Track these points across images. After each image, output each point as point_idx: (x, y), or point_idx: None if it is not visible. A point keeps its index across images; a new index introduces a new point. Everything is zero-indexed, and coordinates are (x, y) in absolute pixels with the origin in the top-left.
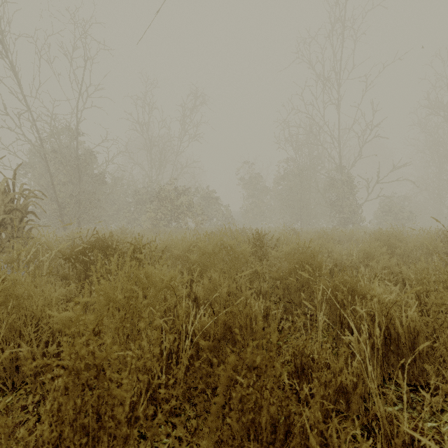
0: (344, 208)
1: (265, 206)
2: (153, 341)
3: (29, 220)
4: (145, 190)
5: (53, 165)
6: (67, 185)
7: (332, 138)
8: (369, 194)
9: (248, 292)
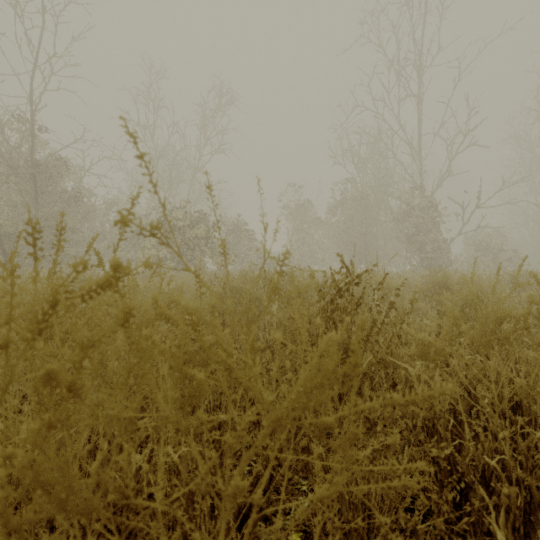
0: (426, 245)
1: (316, 244)
2: None
3: None
4: (147, 218)
5: None
6: (21, 206)
7: (411, 147)
8: (464, 224)
9: None
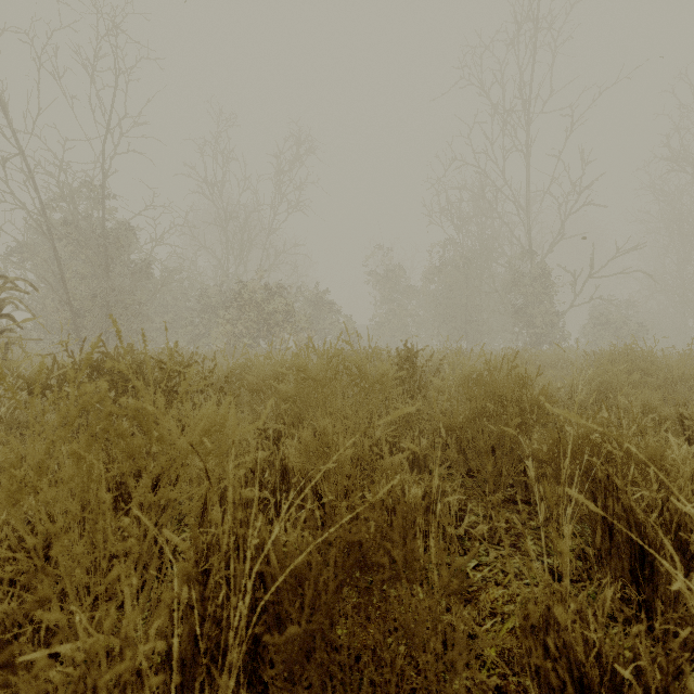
0: (535, 319)
1: (409, 317)
2: (97, 647)
3: (4, 331)
4: (216, 288)
5: (65, 247)
6: (88, 279)
7: (517, 206)
8: (576, 295)
9: (396, 458)
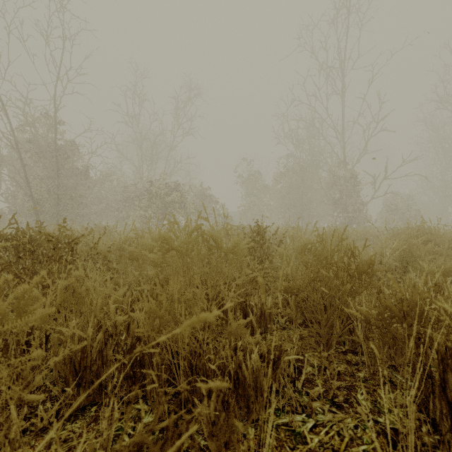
0: (348, 207)
1: (264, 206)
2: None
3: None
4: (134, 186)
5: (30, 157)
6: (45, 179)
7: (336, 131)
8: (375, 191)
9: (240, 322)
